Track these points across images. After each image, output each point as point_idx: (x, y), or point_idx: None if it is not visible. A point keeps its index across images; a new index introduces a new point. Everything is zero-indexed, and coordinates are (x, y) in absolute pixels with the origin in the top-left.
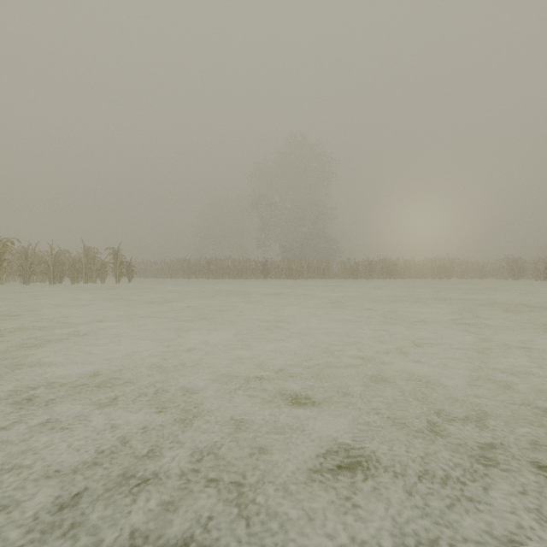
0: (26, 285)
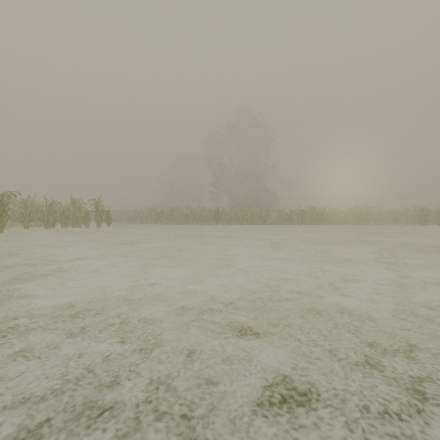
0: (26, 229)
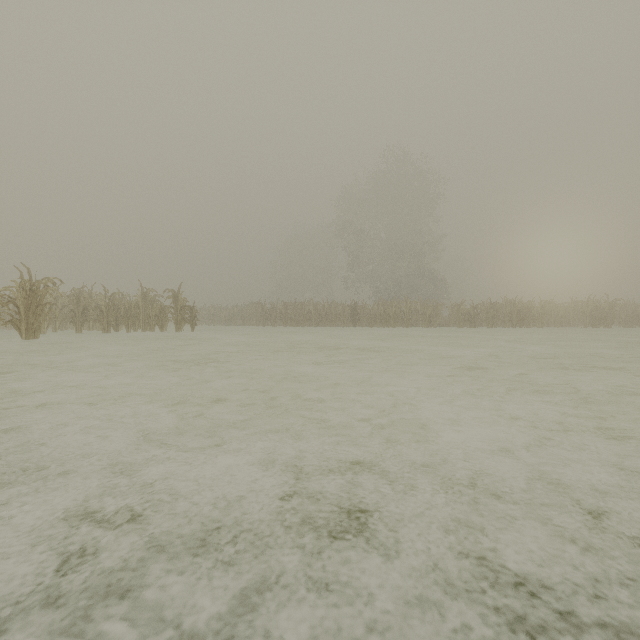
0: (78, 333)
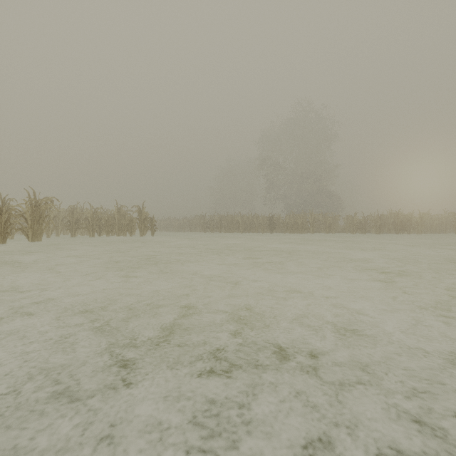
0: (72, 237)
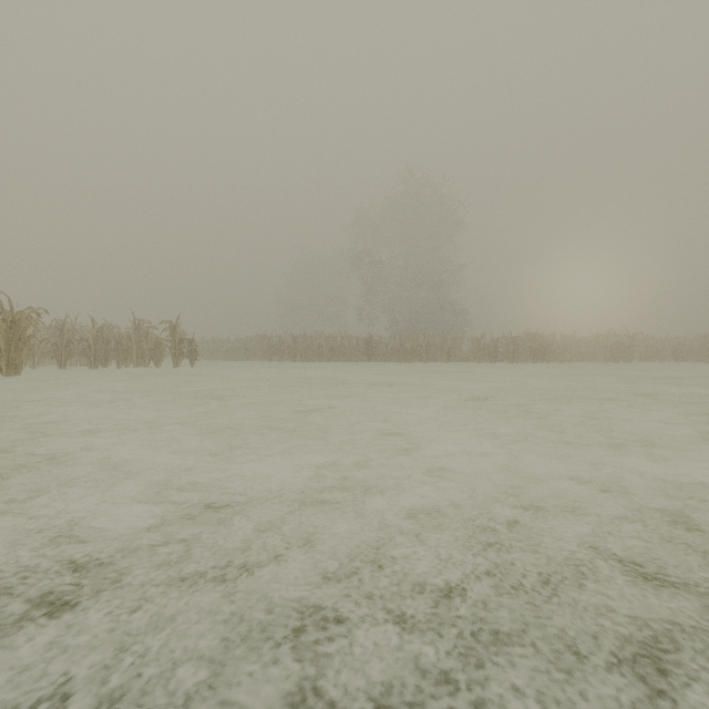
0: (61, 369)
